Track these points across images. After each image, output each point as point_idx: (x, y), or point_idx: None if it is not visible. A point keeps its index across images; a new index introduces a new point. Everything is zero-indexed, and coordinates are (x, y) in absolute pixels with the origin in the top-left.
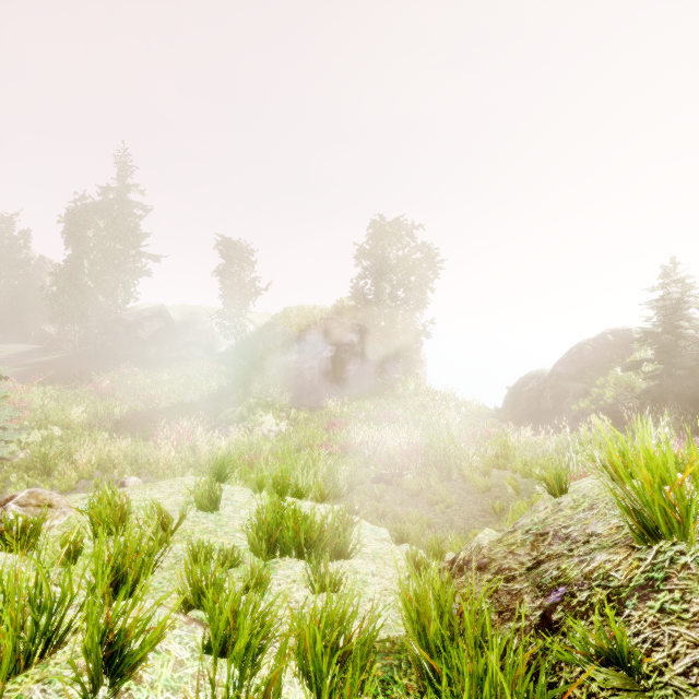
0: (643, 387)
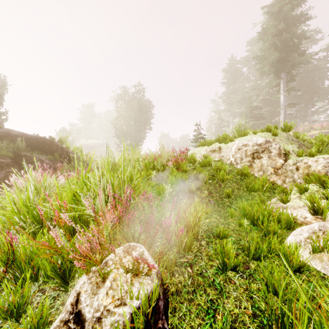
0: None
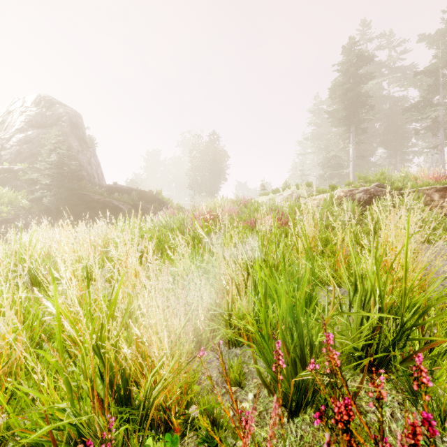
0: (28, 203)
